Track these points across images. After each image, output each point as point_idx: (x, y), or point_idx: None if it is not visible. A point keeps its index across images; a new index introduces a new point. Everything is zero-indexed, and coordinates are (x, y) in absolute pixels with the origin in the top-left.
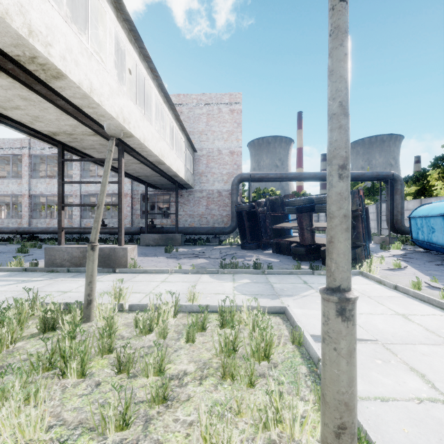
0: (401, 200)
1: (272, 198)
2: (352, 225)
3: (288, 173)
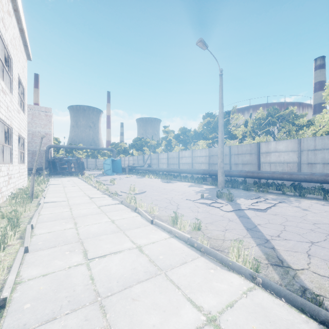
0: (115, 158)
1: (60, 157)
2: (79, 166)
3: (72, 146)
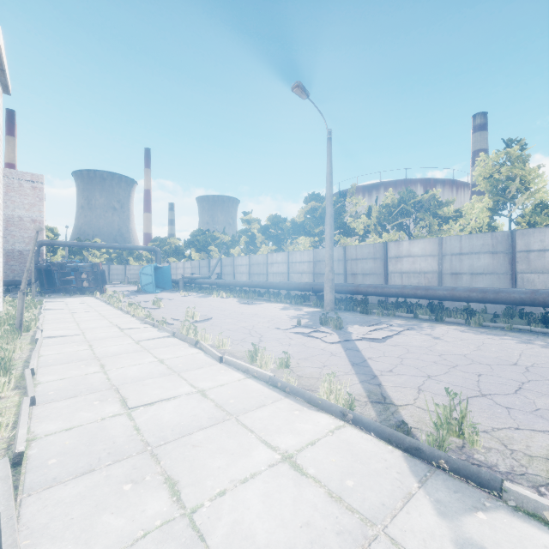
0: (160, 263)
1: (61, 262)
2: (97, 277)
3: (83, 243)
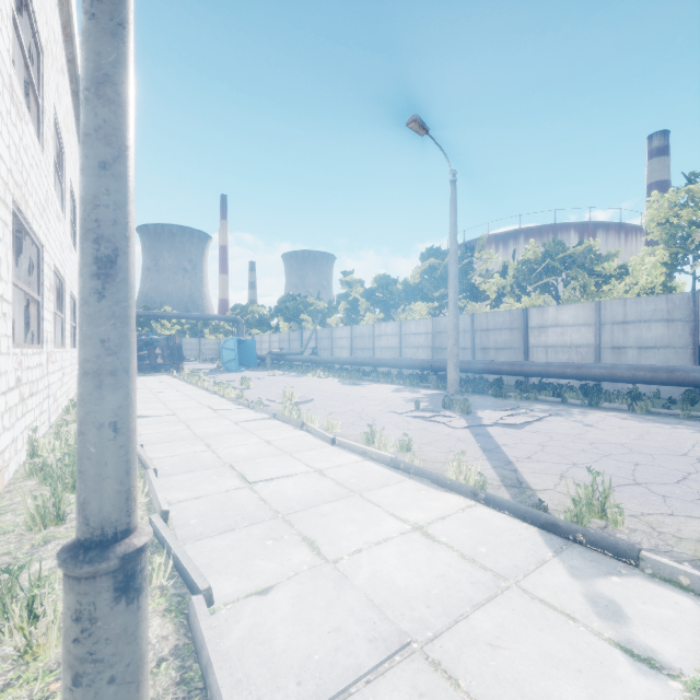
0: (242, 336)
1: None
2: (173, 353)
3: (156, 312)
